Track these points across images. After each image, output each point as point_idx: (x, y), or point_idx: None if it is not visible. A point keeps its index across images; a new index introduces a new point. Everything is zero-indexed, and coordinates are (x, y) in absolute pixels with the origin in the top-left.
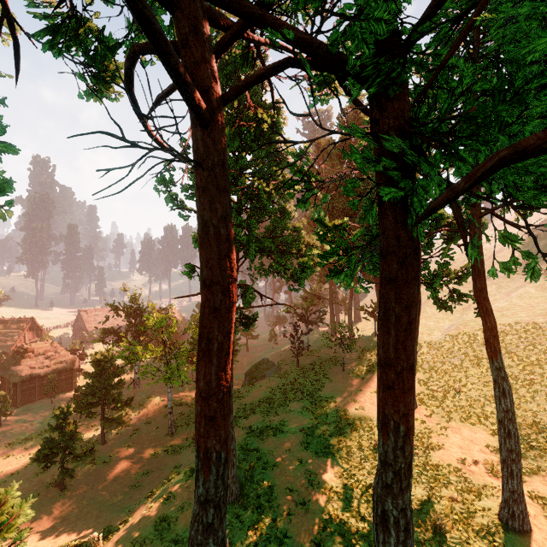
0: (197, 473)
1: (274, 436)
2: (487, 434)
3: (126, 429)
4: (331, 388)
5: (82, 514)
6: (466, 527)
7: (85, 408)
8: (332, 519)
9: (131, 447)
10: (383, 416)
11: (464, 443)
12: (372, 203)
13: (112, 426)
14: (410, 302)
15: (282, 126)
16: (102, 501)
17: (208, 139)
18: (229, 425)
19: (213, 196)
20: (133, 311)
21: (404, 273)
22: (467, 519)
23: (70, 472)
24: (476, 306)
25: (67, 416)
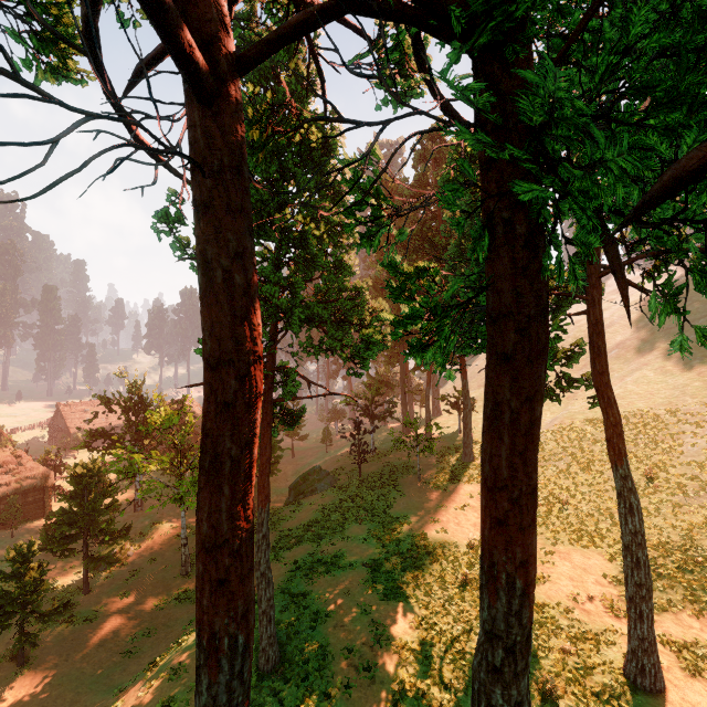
0: (197, 672)
1: (328, 573)
2: (604, 560)
3: (120, 570)
4: (403, 504)
5: (49, 699)
6: (583, 690)
7: (59, 543)
8: (408, 689)
9: (127, 596)
10: (490, 566)
11: (575, 572)
12: (484, 229)
13: (100, 567)
14: (534, 391)
15: (338, 146)
16: (82, 678)
17: (213, 125)
18: (251, 589)
19: (221, 219)
20: (134, 405)
21: (526, 347)
22: (583, 677)
23: (33, 638)
24: (583, 394)
25: (28, 558)
